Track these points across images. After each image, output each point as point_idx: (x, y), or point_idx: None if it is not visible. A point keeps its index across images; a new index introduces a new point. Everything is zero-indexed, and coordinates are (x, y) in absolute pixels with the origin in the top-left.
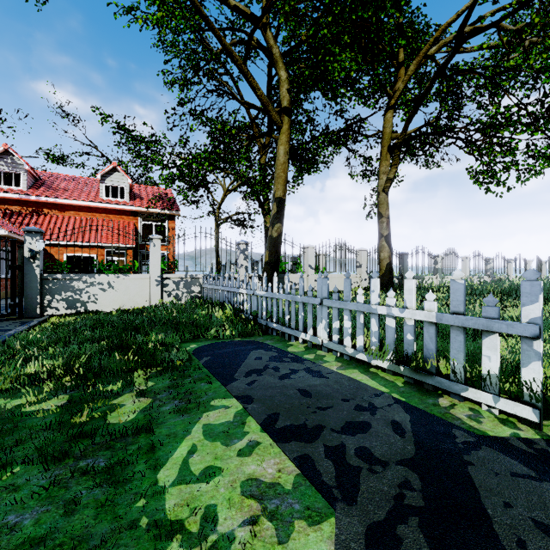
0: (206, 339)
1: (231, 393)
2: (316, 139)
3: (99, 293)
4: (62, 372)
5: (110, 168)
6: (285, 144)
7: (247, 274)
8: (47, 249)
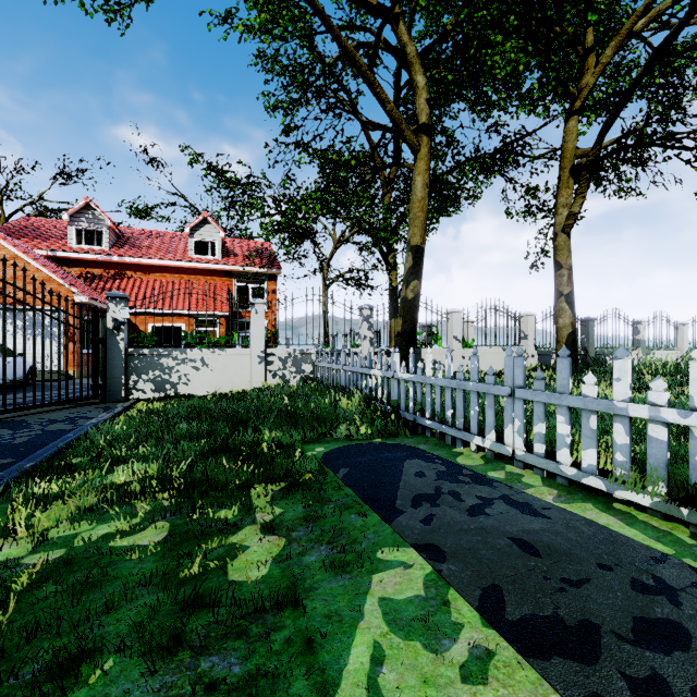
0: (334, 438)
1: (403, 537)
2: (462, 166)
3: (191, 372)
4: (158, 485)
5: (200, 220)
6: (424, 174)
7: (373, 349)
8: (131, 319)
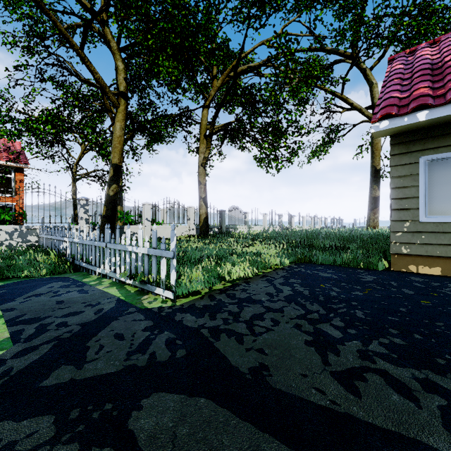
0: (18, 278)
1: (1, 308)
2: (156, 119)
3: None
4: None
5: None
6: (121, 122)
7: (88, 225)
8: None
